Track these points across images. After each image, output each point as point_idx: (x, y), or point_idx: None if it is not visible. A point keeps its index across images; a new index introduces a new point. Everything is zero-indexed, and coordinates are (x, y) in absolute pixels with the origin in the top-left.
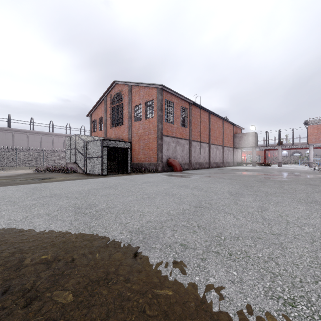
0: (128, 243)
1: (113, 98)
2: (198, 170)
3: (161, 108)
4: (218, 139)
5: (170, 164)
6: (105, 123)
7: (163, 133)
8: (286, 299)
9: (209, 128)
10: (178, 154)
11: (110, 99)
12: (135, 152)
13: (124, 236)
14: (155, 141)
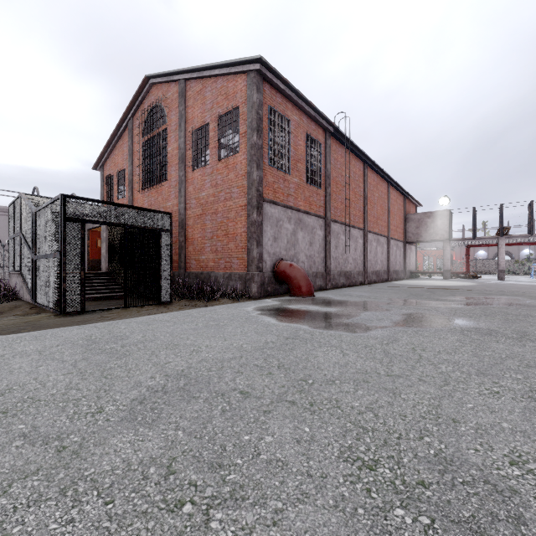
0: None
1: (146, 119)
2: (349, 290)
3: (259, 125)
4: (380, 221)
5: (281, 277)
6: (128, 180)
7: (263, 195)
8: None
9: (364, 195)
10: (301, 250)
11: (139, 122)
12: (194, 245)
13: None
14: (243, 216)
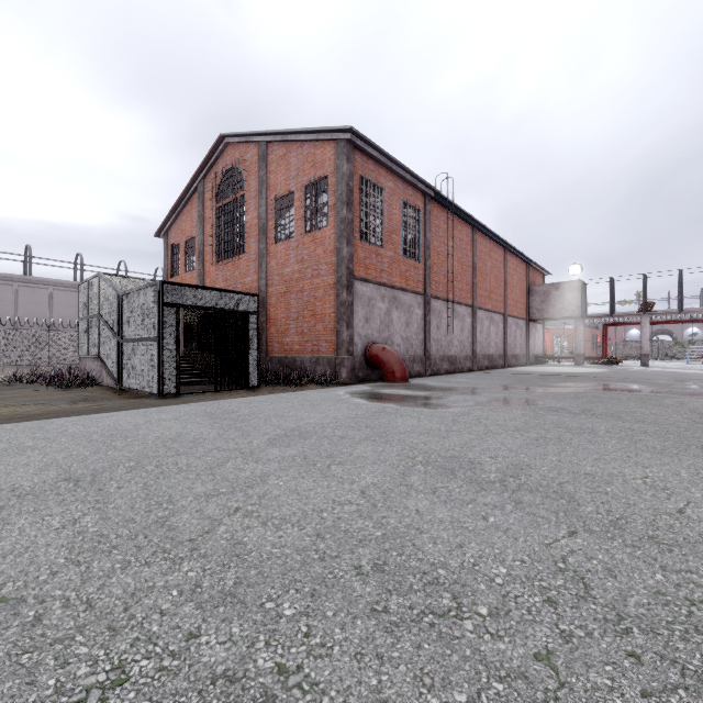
0: None
1: (220, 182)
2: (451, 376)
3: (349, 198)
4: (493, 296)
5: (374, 361)
6: (199, 251)
7: (354, 272)
8: None
9: (473, 266)
10: (397, 332)
11: (212, 185)
12: (277, 326)
13: None
14: (332, 295)
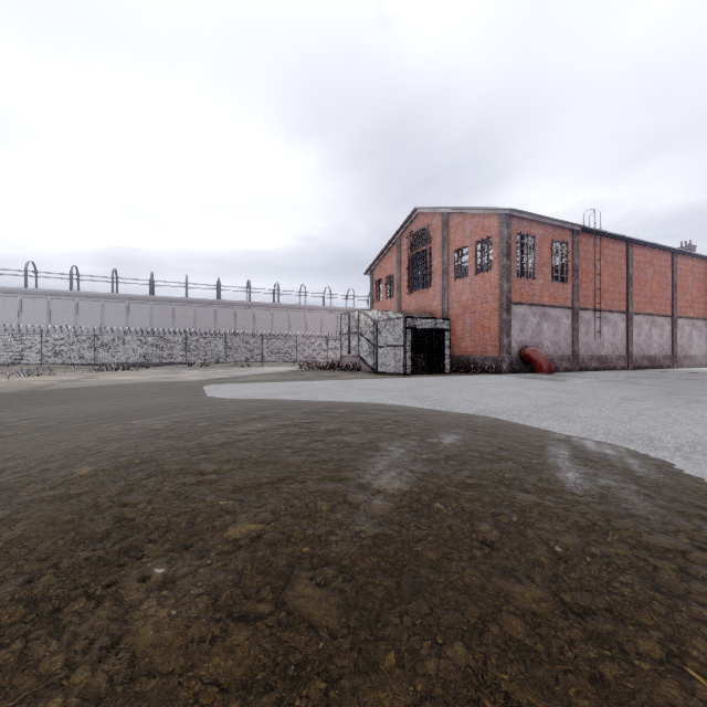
0: (479, 412)
1: (413, 238)
2: (595, 372)
3: (508, 251)
4: (656, 300)
5: (526, 359)
6: (397, 284)
7: (511, 299)
8: (593, 430)
9: (628, 277)
10: (546, 338)
11: (408, 241)
12: (456, 336)
13: (473, 410)
14: (496, 315)
